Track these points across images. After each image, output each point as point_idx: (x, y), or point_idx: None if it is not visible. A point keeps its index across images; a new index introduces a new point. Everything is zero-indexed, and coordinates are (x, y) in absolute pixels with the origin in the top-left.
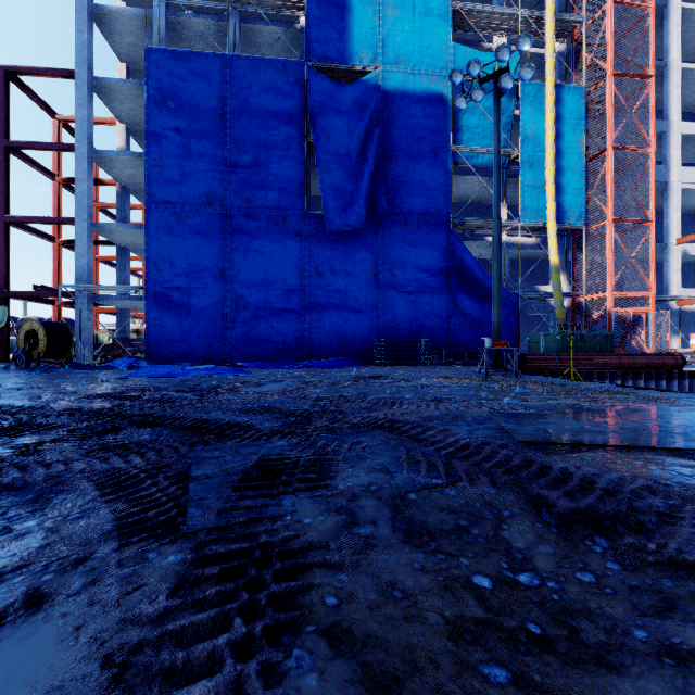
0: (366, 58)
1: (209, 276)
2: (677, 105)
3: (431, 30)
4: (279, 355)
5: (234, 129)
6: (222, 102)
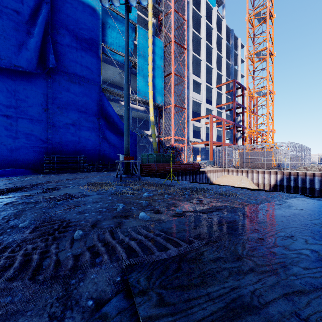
0: None
1: None
2: (191, 67)
3: None
4: None
5: None
6: None
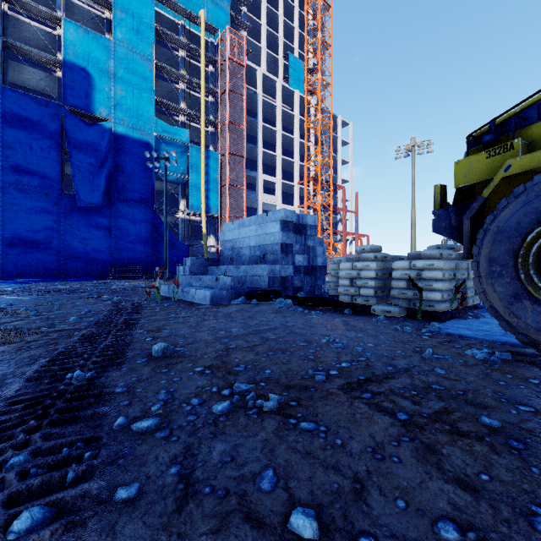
0: (104, 112)
1: None
2: (261, 167)
3: (143, 108)
4: (43, 275)
5: (6, 134)
6: None
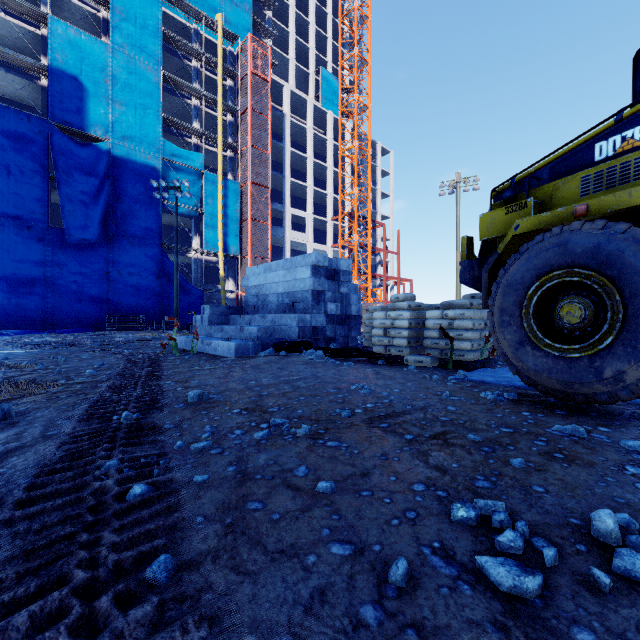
0: (100, 131)
1: None
2: (288, 199)
3: (148, 127)
4: (24, 326)
5: None
6: None
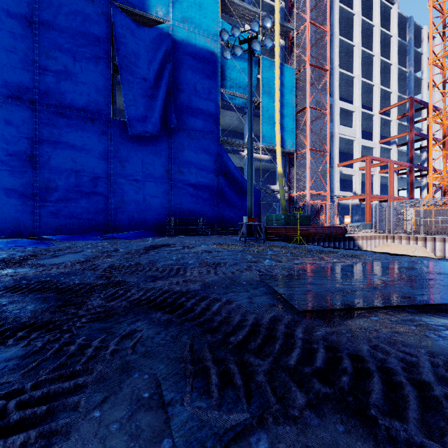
0: (160, 11)
1: (17, 160)
2: (337, 91)
3: (207, 7)
4: (88, 229)
5: (43, 38)
6: (31, 12)
